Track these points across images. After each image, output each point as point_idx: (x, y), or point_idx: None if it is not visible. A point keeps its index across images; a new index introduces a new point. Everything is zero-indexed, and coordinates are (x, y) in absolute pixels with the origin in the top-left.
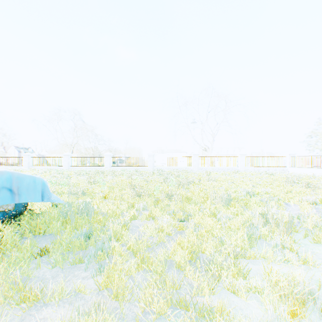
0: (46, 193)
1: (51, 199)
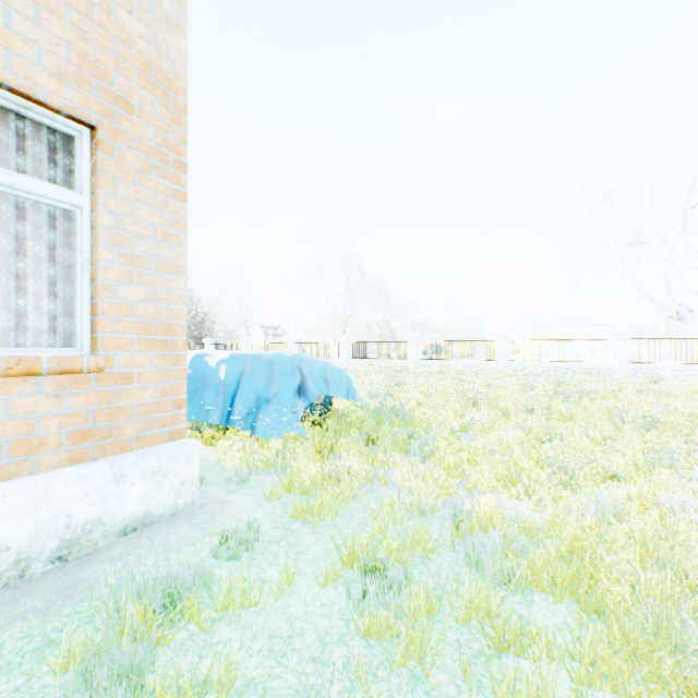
0: (350, 389)
1: (355, 398)
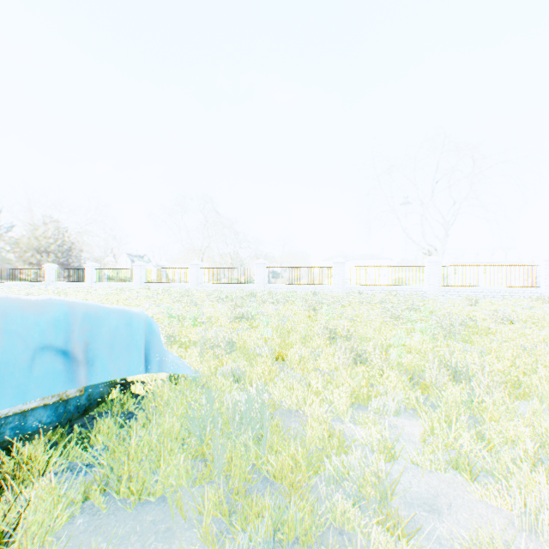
0: (155, 351)
1: (165, 365)
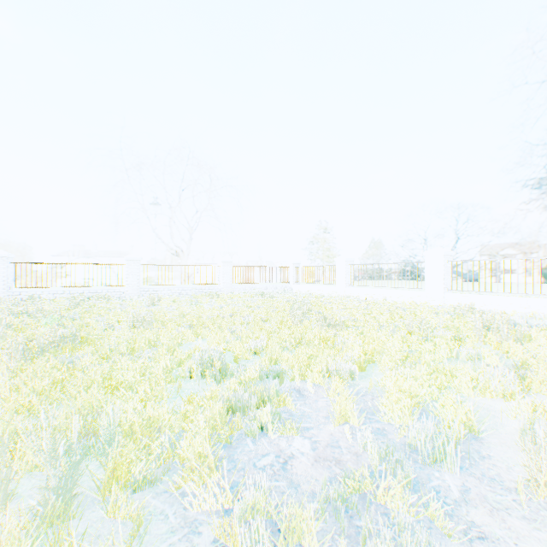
0: None
1: None
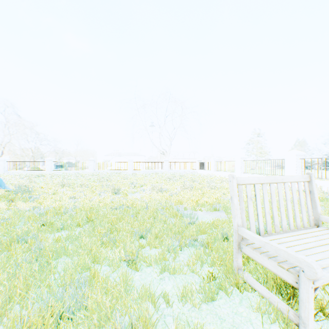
0: (3, 184)
1: (6, 188)
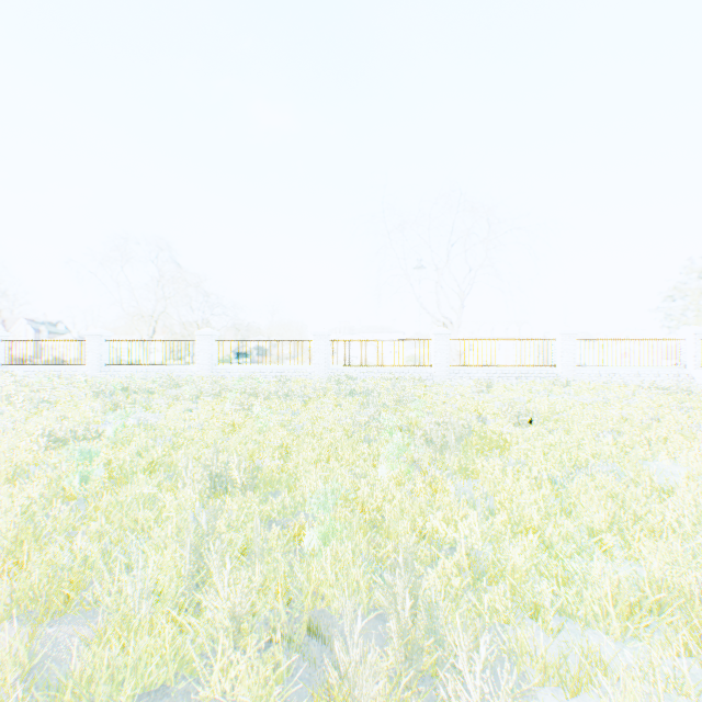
0: None
1: None
